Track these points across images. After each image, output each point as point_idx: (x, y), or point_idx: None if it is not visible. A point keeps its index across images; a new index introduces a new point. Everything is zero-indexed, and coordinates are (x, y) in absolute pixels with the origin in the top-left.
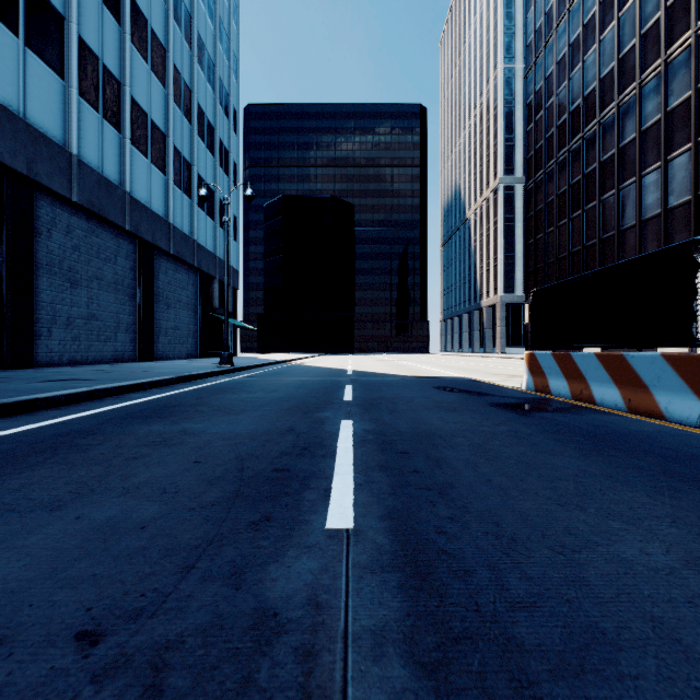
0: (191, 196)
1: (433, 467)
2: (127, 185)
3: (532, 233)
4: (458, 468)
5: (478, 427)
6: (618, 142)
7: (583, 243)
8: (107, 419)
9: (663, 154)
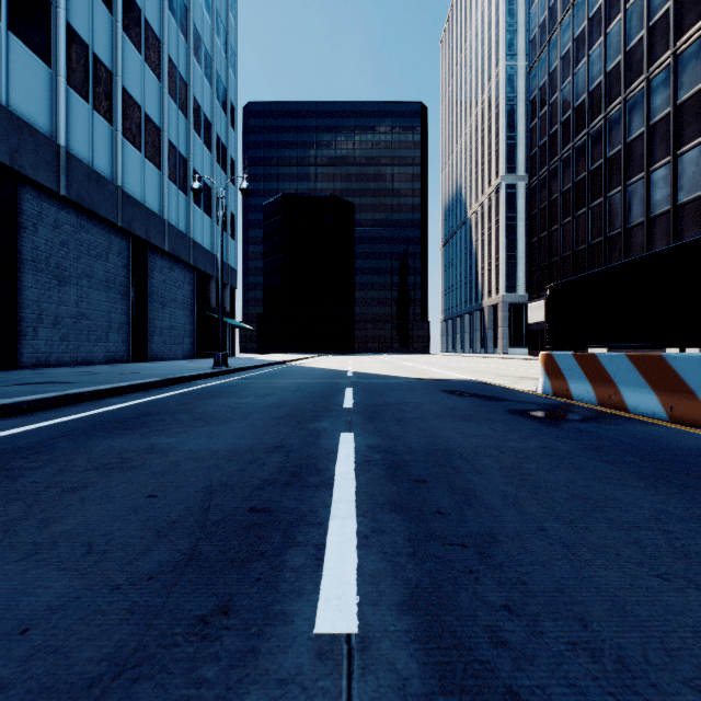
0: (188, 192)
1: (462, 505)
2: (119, 179)
3: (535, 232)
4: (495, 507)
5: (503, 441)
6: (625, 138)
7: (588, 241)
8: (67, 431)
9: (672, 149)
